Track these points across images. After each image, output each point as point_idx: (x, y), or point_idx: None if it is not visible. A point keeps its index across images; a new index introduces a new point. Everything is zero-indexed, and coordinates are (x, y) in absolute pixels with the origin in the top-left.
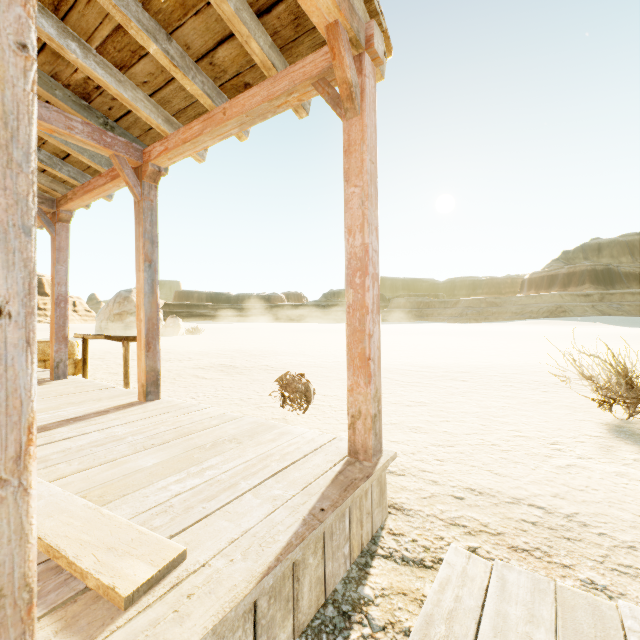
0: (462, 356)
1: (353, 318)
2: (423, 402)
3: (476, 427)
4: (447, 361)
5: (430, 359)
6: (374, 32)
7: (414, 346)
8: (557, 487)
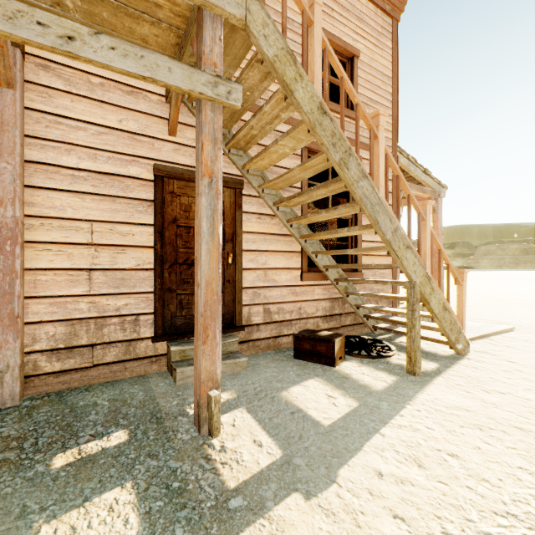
0: (528, 293)
1: (434, 265)
2: (474, 306)
3: (496, 312)
4: (510, 295)
5: (496, 293)
6: (441, 193)
7: (489, 287)
8: (513, 320)
